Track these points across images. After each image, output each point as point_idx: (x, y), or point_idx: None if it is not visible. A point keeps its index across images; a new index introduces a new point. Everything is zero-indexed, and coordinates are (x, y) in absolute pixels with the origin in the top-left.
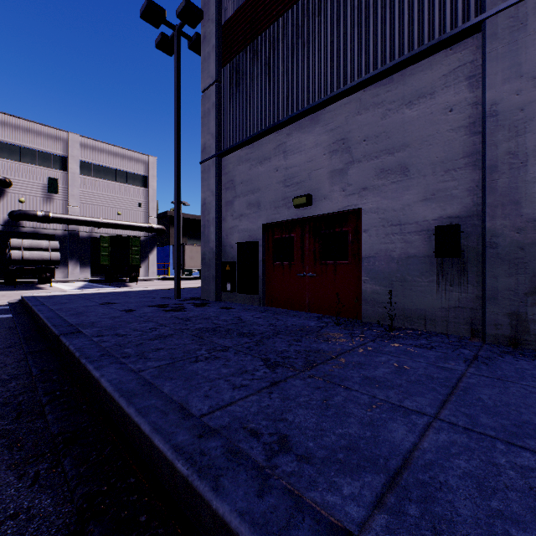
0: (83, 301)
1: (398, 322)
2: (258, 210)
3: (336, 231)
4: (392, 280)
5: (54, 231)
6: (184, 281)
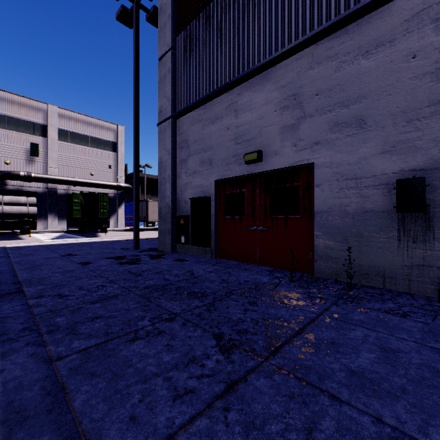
0: (47, 252)
1: (353, 279)
2: (210, 167)
3: (287, 186)
4: (347, 235)
5: (35, 189)
6: (147, 232)
